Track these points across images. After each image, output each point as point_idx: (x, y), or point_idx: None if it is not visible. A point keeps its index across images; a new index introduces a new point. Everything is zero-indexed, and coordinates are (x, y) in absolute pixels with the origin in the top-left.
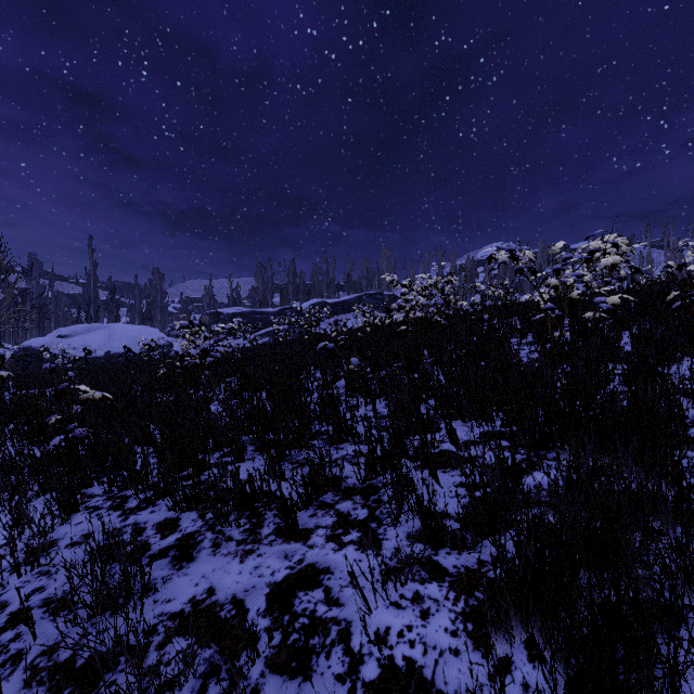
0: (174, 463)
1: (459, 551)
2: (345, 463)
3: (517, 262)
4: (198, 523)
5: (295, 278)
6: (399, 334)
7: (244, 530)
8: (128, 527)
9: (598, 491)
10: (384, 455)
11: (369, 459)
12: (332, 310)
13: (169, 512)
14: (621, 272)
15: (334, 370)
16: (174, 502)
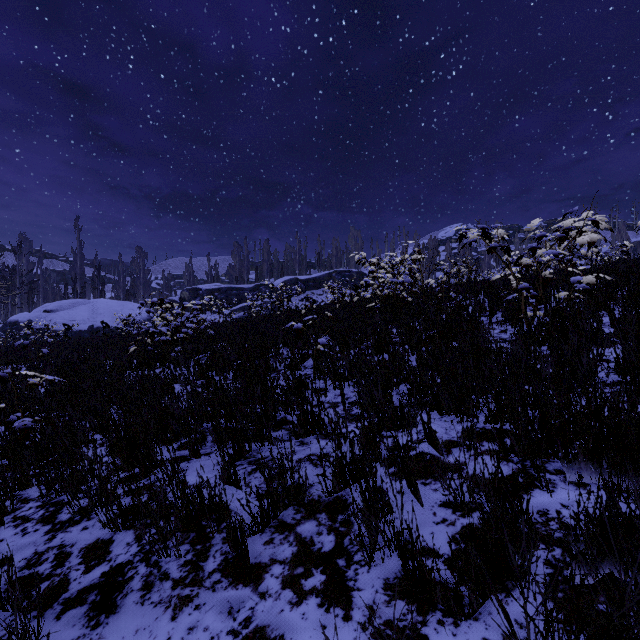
0: (122, 460)
1: (454, 619)
2: (309, 466)
3: (490, 241)
4: (133, 548)
5: (269, 256)
6: (367, 311)
7: (184, 563)
8: (51, 551)
9: (639, 542)
10: (354, 462)
11: (336, 467)
12: (304, 286)
13: (103, 530)
14: (582, 251)
15: (302, 349)
16: (107, 520)
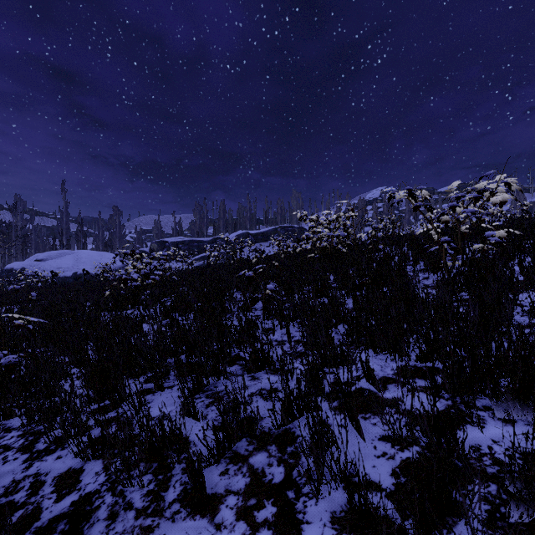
0: (95, 392)
1: None
2: (260, 400)
3: (415, 200)
4: (101, 478)
5: (225, 214)
6: (308, 261)
7: (147, 493)
8: (27, 480)
9: None
10: (300, 397)
11: (285, 402)
12: (253, 239)
13: (75, 459)
14: (490, 210)
15: (253, 294)
16: (78, 450)
